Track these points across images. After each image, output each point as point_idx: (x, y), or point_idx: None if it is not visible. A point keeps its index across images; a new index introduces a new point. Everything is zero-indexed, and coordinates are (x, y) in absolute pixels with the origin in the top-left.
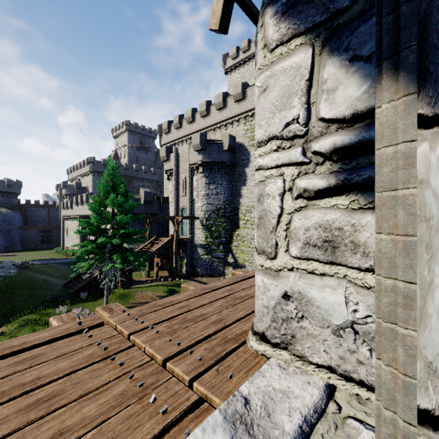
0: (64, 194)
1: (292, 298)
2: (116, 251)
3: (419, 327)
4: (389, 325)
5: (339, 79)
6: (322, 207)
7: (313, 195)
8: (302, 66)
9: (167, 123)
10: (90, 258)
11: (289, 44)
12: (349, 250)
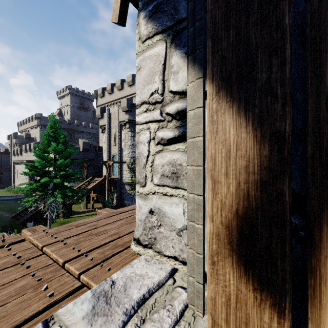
0: (14, 143)
1: (155, 213)
2: (57, 188)
3: (206, 223)
4: (191, 223)
5: (180, 65)
6: (171, 150)
7: (166, 142)
8: (160, 54)
9: (101, 89)
10: (37, 195)
11: (153, 39)
12: (185, 178)
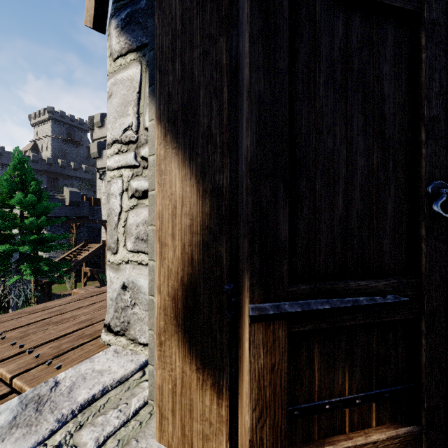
0: None
1: (128, 288)
2: (25, 261)
3: None
4: (151, 297)
5: None
6: (146, 205)
7: (142, 195)
8: (135, 79)
9: (99, 115)
10: None
11: (126, 57)
12: None
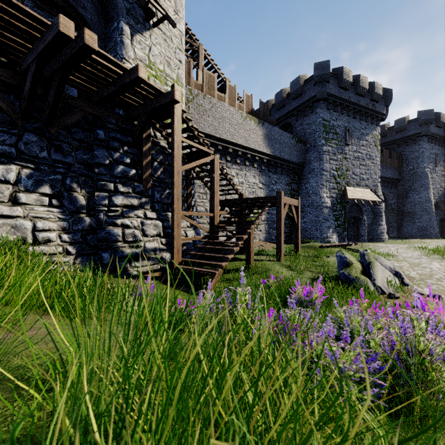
0: None
1: None
2: None
3: None
4: None
5: None
6: None
7: None
8: None
9: None
10: None
11: None
12: None
